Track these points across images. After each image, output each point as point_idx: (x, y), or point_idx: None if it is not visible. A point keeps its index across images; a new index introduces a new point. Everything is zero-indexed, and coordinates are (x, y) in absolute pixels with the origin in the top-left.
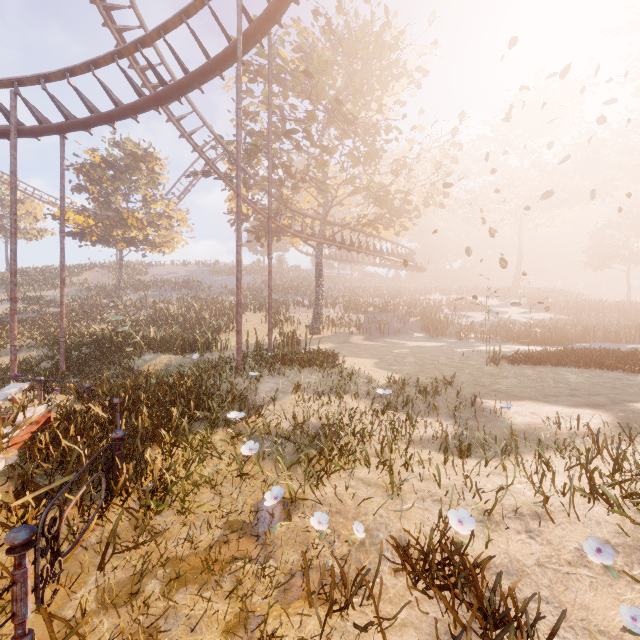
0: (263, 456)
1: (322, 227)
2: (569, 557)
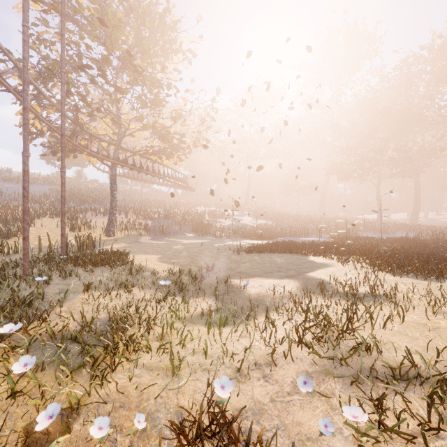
0: (43, 366)
1: (116, 151)
2: (288, 389)
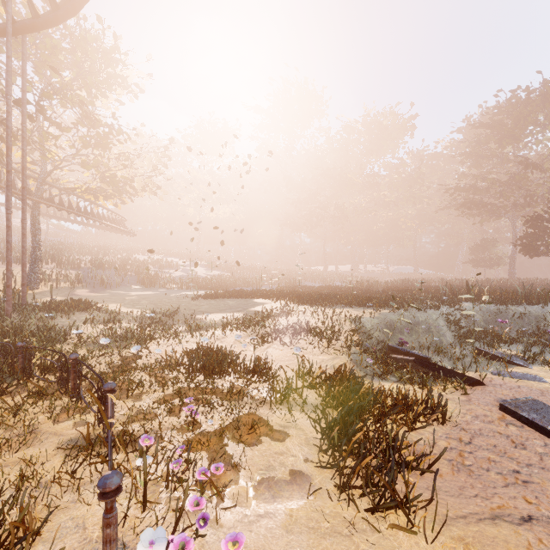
0: (107, 346)
1: (40, 187)
2: (232, 344)
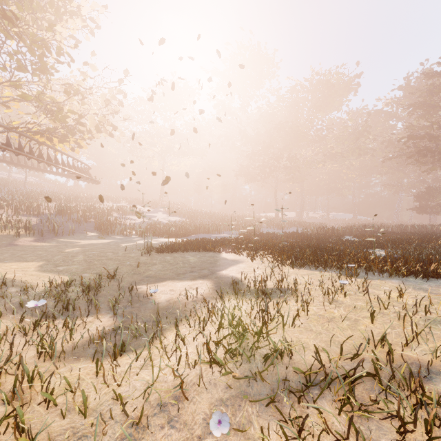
0: None
1: None
2: (199, 431)
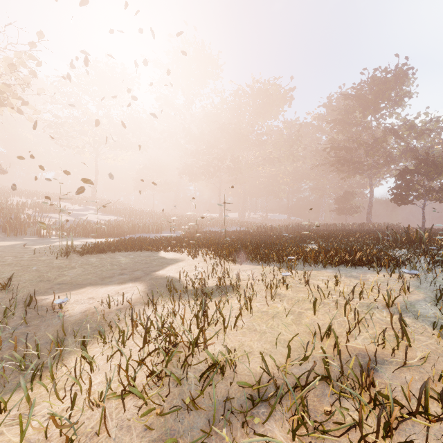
0: None
1: None
2: None
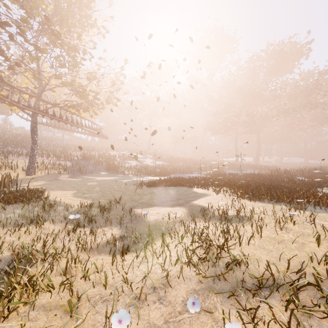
0: None
1: (37, 102)
2: (179, 308)
